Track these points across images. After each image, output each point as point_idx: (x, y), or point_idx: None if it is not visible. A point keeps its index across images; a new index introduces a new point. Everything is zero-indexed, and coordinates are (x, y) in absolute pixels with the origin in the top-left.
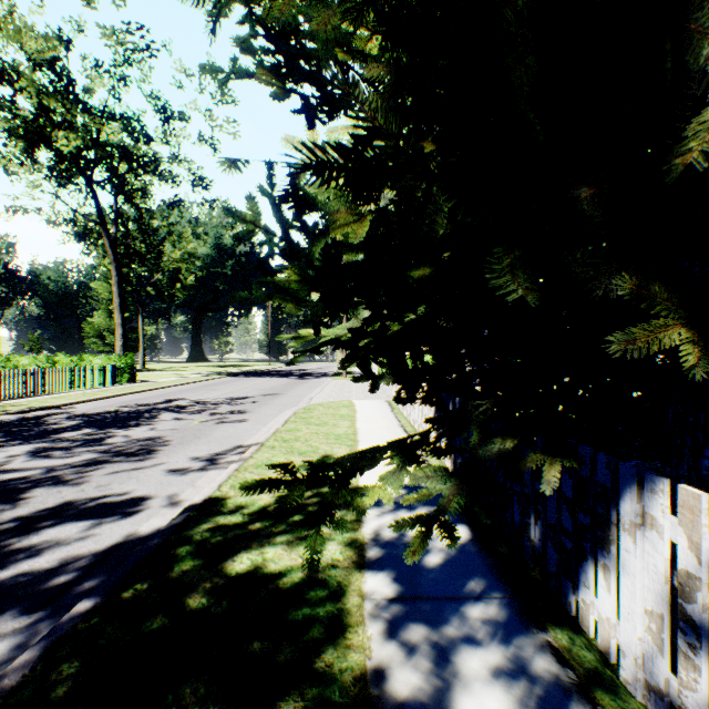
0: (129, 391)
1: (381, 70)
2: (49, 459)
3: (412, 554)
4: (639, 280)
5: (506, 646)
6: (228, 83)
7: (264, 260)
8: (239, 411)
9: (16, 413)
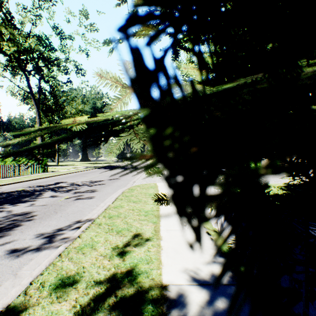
0: (39, 177)
1: None
2: None
3: None
4: None
5: None
6: None
7: None
8: (92, 190)
9: None
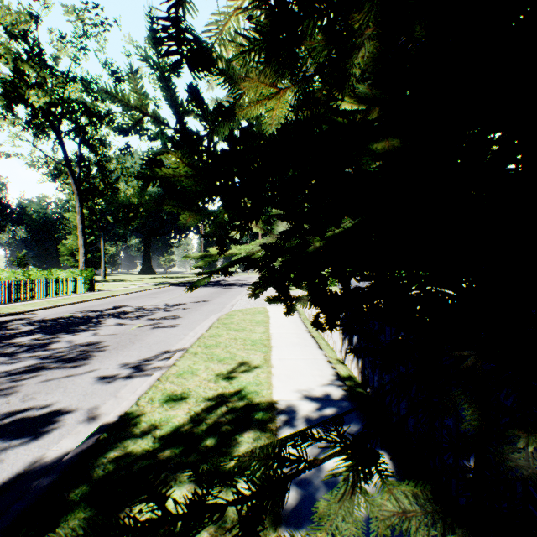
0: (86, 299)
1: None
2: None
3: None
4: None
5: None
6: None
7: (154, 158)
8: (172, 317)
9: None
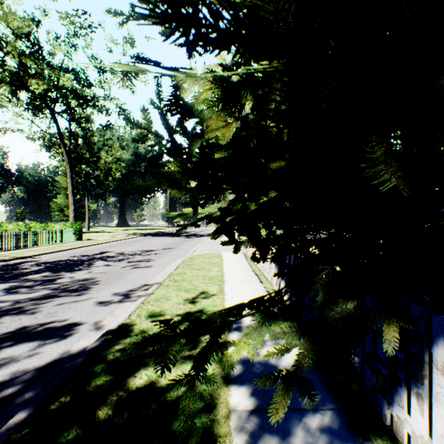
0: (77, 246)
1: None
2: (17, 294)
3: (276, 412)
4: None
5: None
6: (127, 22)
7: (155, 157)
8: (147, 260)
9: (1, 261)
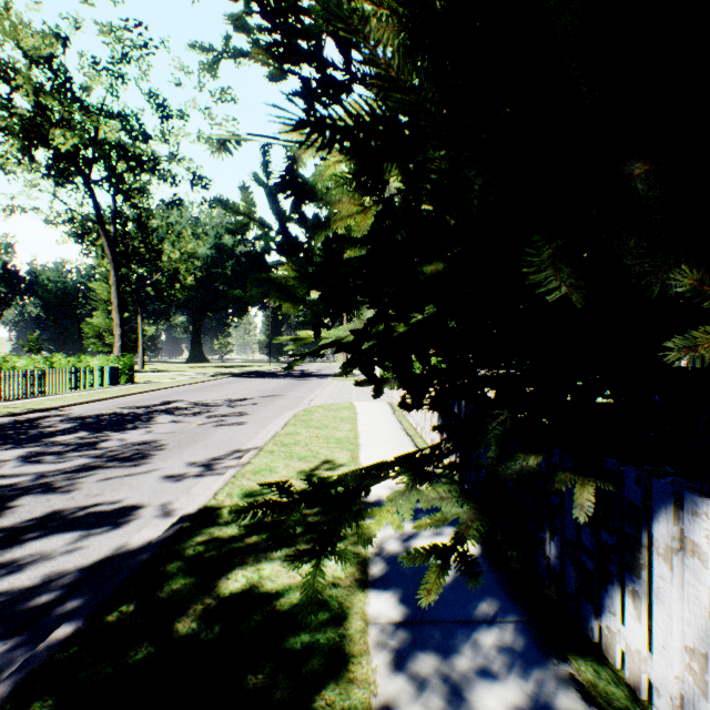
0: (126, 393)
1: (391, 30)
2: (40, 464)
3: (427, 593)
4: (701, 274)
5: (525, 680)
6: (220, 62)
7: (259, 256)
8: (238, 413)
9: (10, 416)
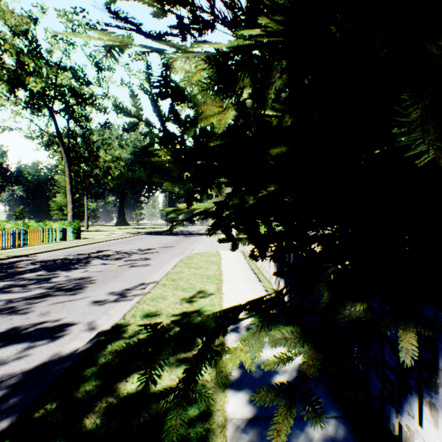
0: (75, 245)
1: None
2: (10, 293)
3: (277, 435)
4: None
5: None
6: (115, 1)
7: (146, 148)
8: (145, 258)
9: None
